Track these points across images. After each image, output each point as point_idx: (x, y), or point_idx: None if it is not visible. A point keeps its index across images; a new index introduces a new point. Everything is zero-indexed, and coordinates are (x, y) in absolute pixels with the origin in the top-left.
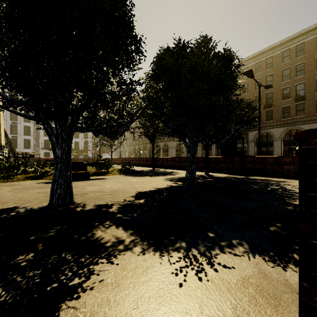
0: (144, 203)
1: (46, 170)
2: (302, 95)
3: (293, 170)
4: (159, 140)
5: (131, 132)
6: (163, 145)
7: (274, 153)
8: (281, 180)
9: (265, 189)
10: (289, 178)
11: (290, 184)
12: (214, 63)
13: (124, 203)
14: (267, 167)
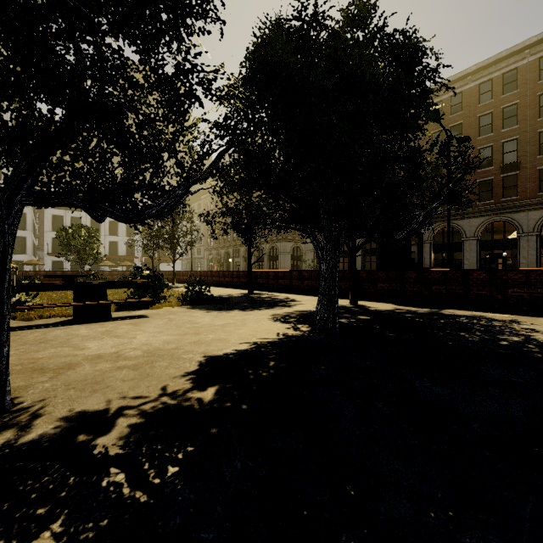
0: (215, 403)
1: (20, 299)
2: (513, 161)
3: (528, 297)
4: (261, 240)
5: (207, 222)
6: (269, 249)
7: (464, 262)
8: (508, 318)
9: (498, 344)
10: (519, 313)
11: (539, 330)
12: (379, 66)
13: (155, 406)
14: (472, 291)
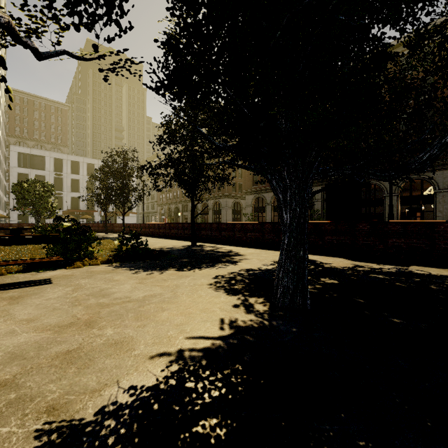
0: None
1: None
2: None
3: None
4: (206, 197)
5: (150, 174)
6: (213, 204)
7: (385, 216)
8: None
9: None
10: None
11: None
12: None
13: None
14: (438, 245)
